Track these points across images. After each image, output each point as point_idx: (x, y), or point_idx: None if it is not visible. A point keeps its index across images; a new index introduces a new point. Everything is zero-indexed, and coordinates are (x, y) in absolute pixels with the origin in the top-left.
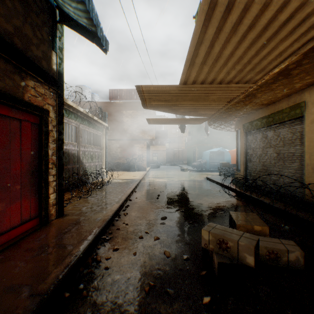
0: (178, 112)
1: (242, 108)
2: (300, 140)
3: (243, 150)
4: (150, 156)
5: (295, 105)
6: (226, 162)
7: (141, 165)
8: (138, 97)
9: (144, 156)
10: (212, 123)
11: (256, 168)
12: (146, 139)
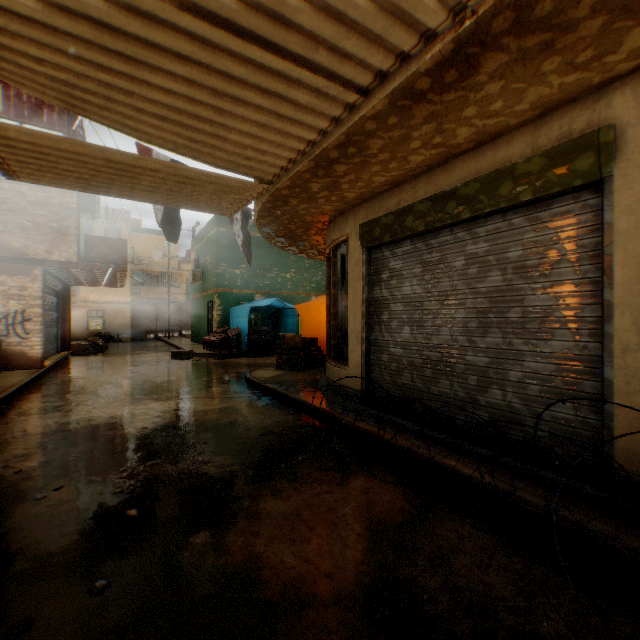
0: (141, 116)
1: (386, 151)
2: (577, 266)
3: (359, 302)
4: (82, 317)
5: (575, 144)
6: (295, 334)
7: (18, 348)
8: (6, 109)
9: (36, 319)
10: (270, 215)
11: (402, 353)
12: (45, 261)
